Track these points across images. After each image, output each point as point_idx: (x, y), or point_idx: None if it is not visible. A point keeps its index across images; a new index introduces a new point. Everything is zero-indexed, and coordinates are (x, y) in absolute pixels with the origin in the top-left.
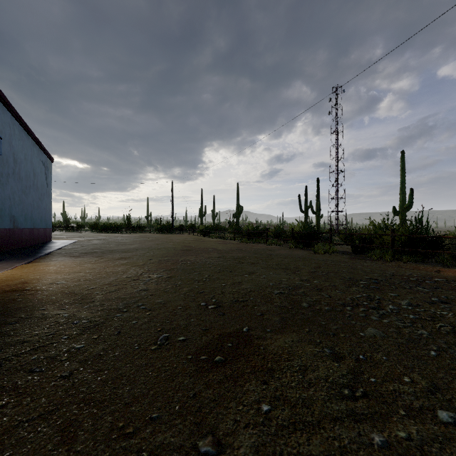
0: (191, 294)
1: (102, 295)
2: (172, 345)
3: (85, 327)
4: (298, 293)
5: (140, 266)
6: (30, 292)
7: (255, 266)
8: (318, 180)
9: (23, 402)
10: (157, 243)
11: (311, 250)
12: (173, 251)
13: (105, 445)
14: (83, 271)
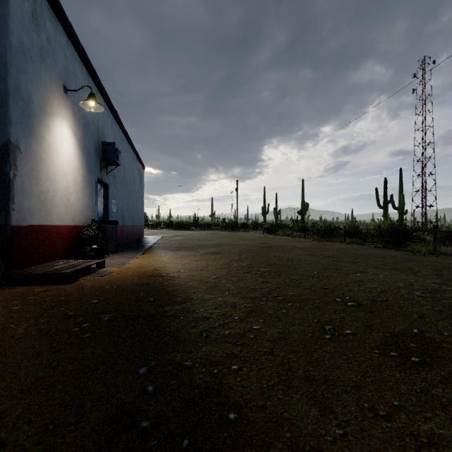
0: (316, 289)
1: (230, 284)
2: (344, 337)
3: (245, 311)
4: (447, 298)
5: (238, 260)
6: (169, 278)
7: (358, 265)
8: (400, 171)
9: (253, 369)
10: (233, 239)
11: (405, 250)
12: (255, 248)
13: (368, 422)
14: (193, 263)
